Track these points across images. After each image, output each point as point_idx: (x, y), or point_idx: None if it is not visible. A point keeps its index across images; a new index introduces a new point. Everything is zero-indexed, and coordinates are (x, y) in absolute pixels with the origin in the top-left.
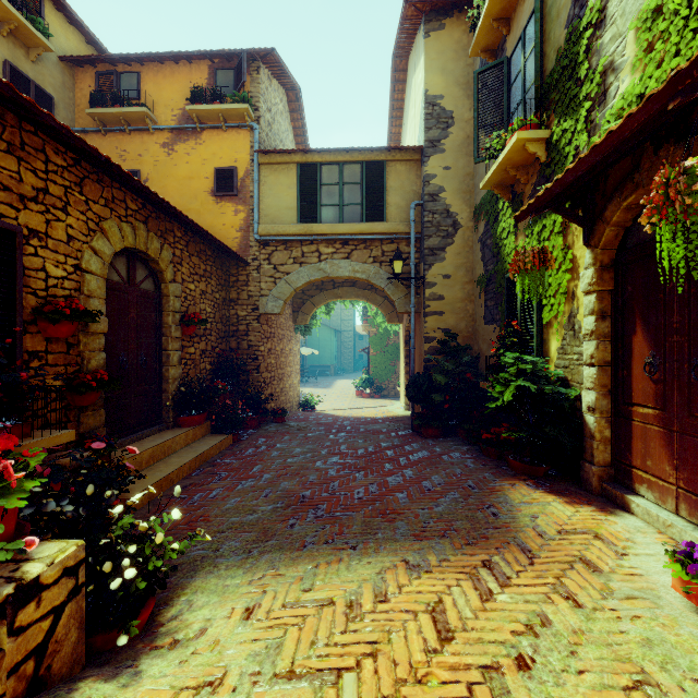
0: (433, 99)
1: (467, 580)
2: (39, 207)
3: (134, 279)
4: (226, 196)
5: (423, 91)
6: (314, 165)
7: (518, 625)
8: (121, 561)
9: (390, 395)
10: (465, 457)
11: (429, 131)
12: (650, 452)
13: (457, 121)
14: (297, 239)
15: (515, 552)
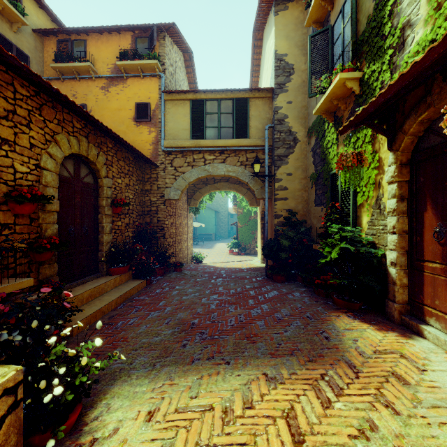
0: (280, 56)
1: (311, 390)
2: (9, 123)
3: (79, 175)
4: (143, 122)
5: (274, 51)
6: (201, 101)
7: (353, 429)
8: (54, 378)
9: (251, 253)
10: (303, 296)
11: (277, 77)
12: (438, 294)
13: (296, 71)
14: (190, 150)
15: (344, 367)
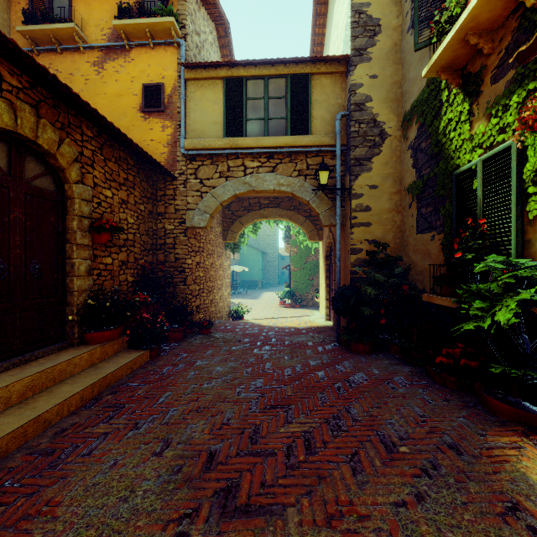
0: (359, 7)
1: None
2: None
3: (21, 173)
4: (153, 112)
5: None
6: (240, 80)
7: None
8: None
9: (309, 305)
10: (414, 385)
11: (355, 39)
12: None
13: (384, 29)
14: (222, 153)
15: None
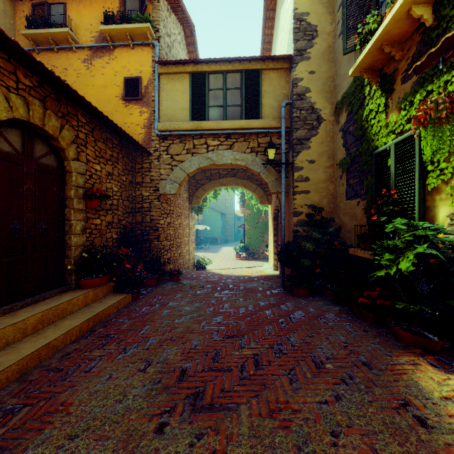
0: (300, 16)
1: None
2: None
3: (31, 153)
4: (133, 100)
5: (292, 9)
6: (203, 74)
7: None
8: None
9: (260, 258)
10: (341, 320)
11: (297, 42)
12: None
13: (320, 33)
14: (189, 133)
15: None
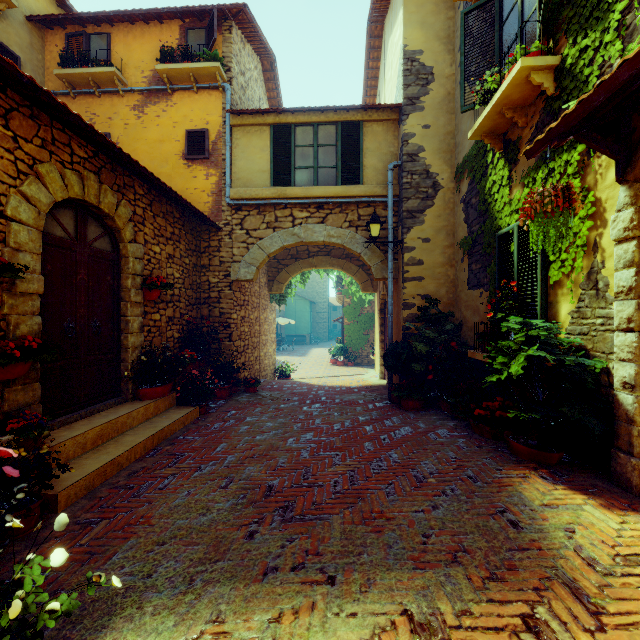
0: (412, 55)
1: None
2: None
3: (85, 236)
4: (197, 160)
5: (402, 46)
6: (288, 126)
7: None
8: None
9: (364, 363)
10: (454, 435)
11: (407, 88)
12: None
13: (437, 77)
14: (270, 203)
15: (565, 599)
